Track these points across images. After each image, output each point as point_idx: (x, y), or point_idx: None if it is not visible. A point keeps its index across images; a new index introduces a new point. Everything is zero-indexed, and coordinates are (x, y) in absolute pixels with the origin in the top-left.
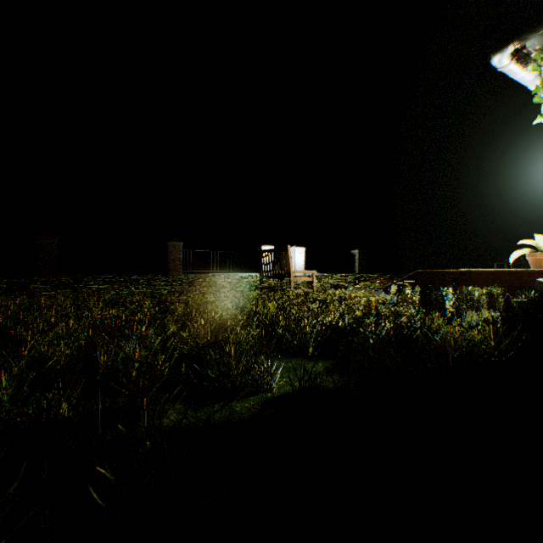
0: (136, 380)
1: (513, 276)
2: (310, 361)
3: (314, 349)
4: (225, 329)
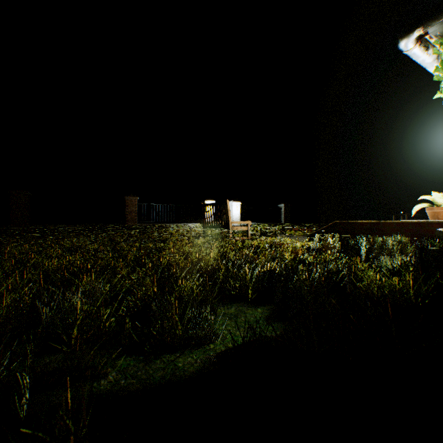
0: (78, 334)
1: (416, 226)
2: (249, 306)
3: (252, 294)
4: (171, 276)
